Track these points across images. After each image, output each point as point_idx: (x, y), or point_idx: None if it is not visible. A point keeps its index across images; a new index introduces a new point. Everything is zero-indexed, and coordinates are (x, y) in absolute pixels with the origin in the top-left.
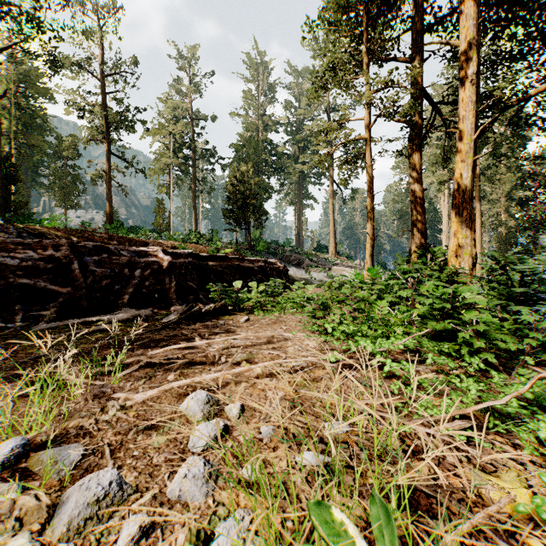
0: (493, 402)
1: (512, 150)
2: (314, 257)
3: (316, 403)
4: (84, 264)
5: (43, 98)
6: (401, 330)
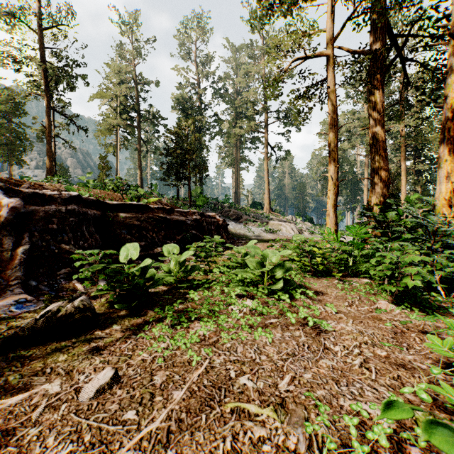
0: None
1: None
2: (251, 212)
3: None
4: None
5: None
6: None
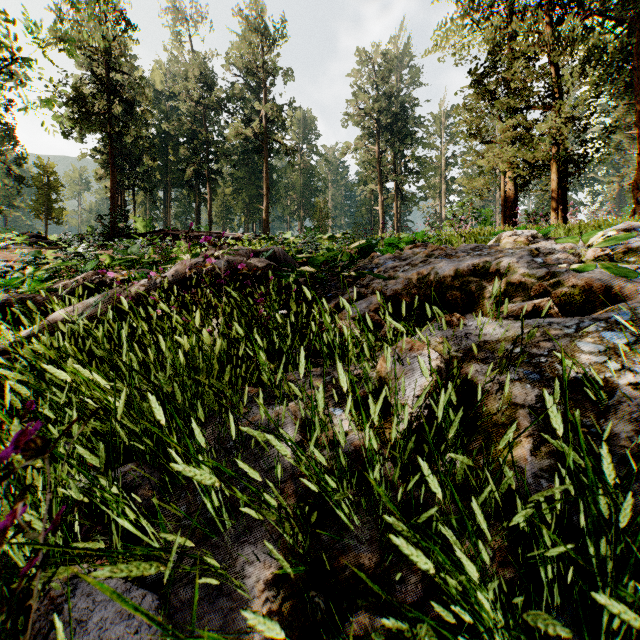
0: None
1: None
2: None
3: None
4: None
5: None
6: None
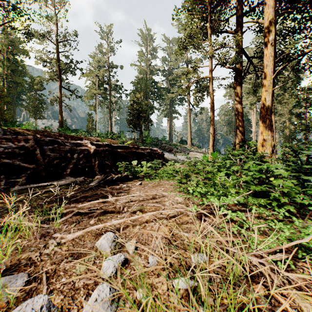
0: (300, 240)
1: (294, 84)
2: (179, 146)
3: (185, 240)
4: (43, 151)
5: (22, 55)
6: (234, 191)
